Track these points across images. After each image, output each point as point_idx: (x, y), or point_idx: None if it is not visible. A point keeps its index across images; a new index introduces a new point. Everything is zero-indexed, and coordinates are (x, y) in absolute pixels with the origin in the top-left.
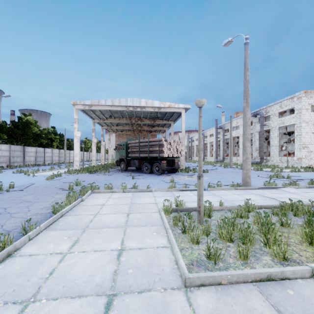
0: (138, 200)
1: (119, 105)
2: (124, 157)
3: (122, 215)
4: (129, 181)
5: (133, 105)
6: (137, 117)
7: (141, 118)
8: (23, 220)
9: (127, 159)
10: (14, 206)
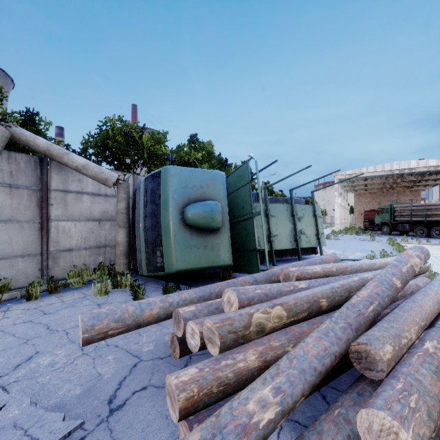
0: (437, 247)
1: (383, 170)
2: (388, 221)
3: (434, 249)
4: (411, 240)
5: (400, 168)
6: (396, 174)
7: (402, 176)
8: (381, 246)
9: (392, 223)
10: (360, 243)
